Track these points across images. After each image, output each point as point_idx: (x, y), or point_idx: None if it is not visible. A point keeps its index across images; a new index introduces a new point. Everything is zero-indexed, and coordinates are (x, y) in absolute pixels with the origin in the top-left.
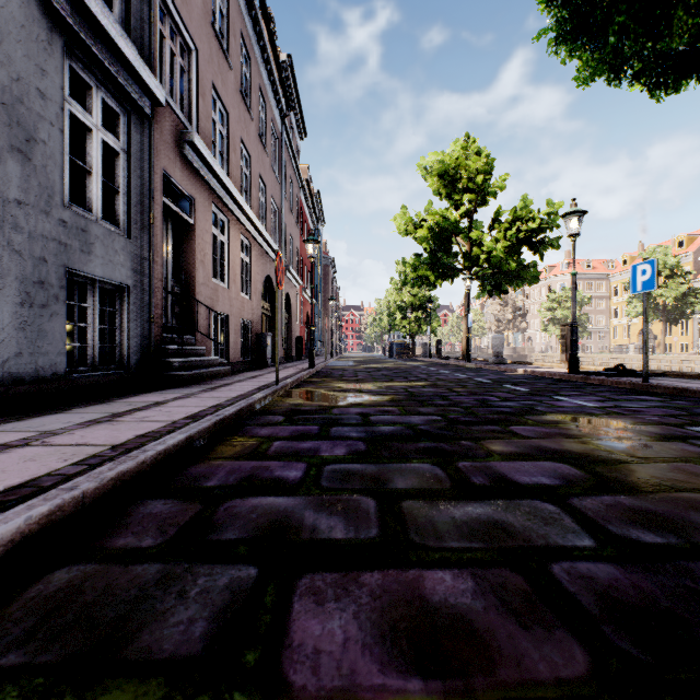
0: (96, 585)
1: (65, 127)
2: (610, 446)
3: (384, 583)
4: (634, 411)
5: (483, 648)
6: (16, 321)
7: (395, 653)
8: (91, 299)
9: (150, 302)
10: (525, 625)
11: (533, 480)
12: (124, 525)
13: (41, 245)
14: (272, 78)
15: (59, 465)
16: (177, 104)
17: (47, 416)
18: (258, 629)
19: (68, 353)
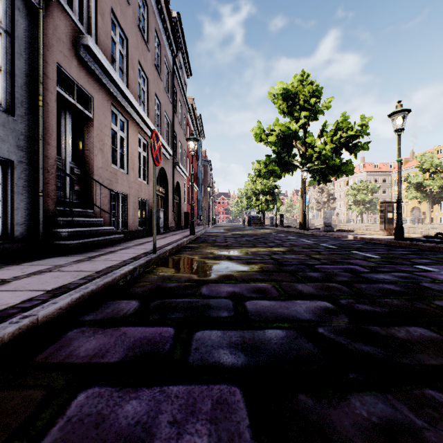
0: None
1: None
2: None
3: None
4: None
5: None
6: None
7: None
8: None
9: (38, 177)
10: None
11: None
12: None
13: None
14: (165, 25)
15: None
16: (76, 15)
17: None
18: None
19: None
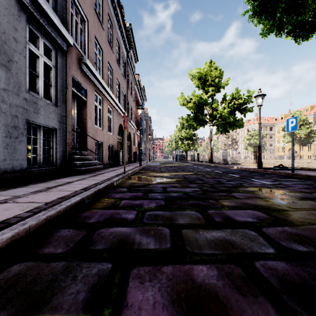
0: (32, 273)
1: (26, 55)
2: (279, 203)
3: (173, 272)
4: (289, 186)
5: (223, 307)
6: (3, 144)
7: (179, 310)
8: (38, 134)
9: (66, 136)
10: (243, 294)
11: (243, 219)
12: (48, 242)
13: (15, 109)
14: (122, 34)
15: (20, 212)
16: (79, 45)
17: (17, 188)
18: (111, 296)
19: (28, 159)
